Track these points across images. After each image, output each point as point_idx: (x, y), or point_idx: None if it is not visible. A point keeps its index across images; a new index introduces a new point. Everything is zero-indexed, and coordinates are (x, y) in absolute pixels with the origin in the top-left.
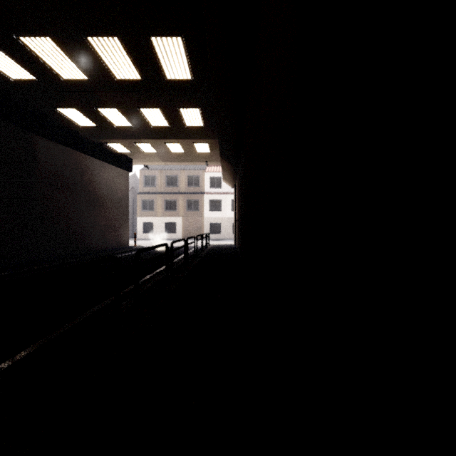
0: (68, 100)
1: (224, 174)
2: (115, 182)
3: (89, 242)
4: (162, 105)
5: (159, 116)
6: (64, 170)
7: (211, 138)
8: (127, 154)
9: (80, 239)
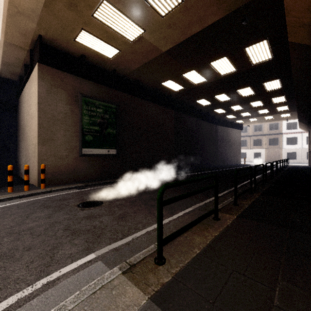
0: (231, 114)
1: (300, 126)
2: (236, 136)
3: (229, 161)
4: (268, 108)
5: (265, 111)
6: (223, 135)
7: (292, 111)
8: (241, 123)
9: (226, 160)
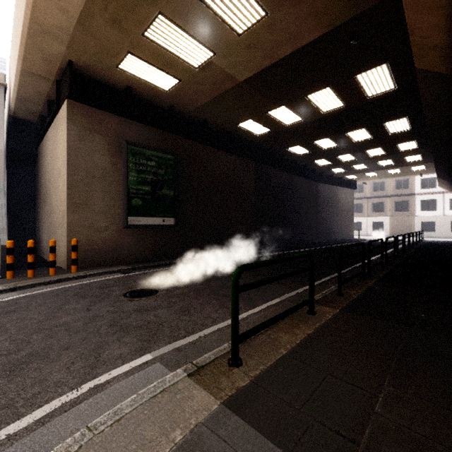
0: (338, 166)
1: (439, 184)
2: (346, 198)
3: (335, 234)
4: (392, 158)
5: (389, 162)
6: (327, 197)
7: (428, 163)
8: (354, 179)
9: (332, 233)
